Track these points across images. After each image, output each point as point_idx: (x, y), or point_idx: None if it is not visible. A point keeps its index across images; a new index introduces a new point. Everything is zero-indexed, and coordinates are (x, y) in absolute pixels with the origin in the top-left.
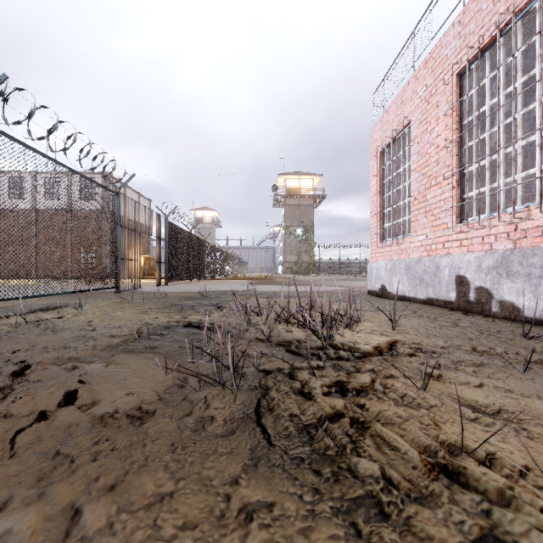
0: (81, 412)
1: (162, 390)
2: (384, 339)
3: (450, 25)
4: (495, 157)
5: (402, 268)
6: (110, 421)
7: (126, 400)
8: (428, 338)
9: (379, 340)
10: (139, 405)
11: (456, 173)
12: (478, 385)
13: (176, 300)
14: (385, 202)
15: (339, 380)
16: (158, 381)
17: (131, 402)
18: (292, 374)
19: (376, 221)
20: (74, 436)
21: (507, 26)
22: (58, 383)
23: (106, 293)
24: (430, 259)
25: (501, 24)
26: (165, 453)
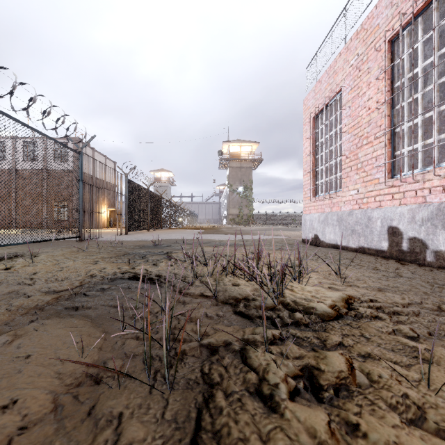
0: None
1: (64, 391)
2: (338, 295)
3: None
4: (429, 115)
5: (334, 220)
6: None
7: None
8: (382, 294)
9: (333, 297)
10: (10, 434)
11: (388, 132)
12: None
13: (129, 249)
14: (318, 161)
15: (306, 366)
16: (64, 372)
17: None
18: (244, 354)
19: (309, 178)
20: None
21: None
22: None
23: (69, 242)
24: (362, 211)
25: None
26: None
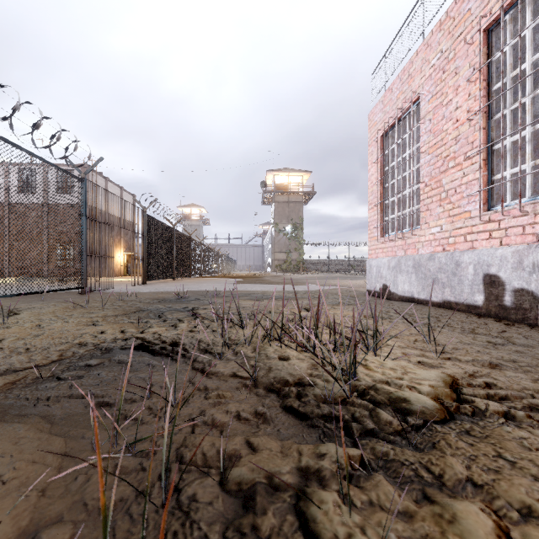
0: None
1: None
2: (436, 377)
3: None
4: None
5: (410, 265)
6: None
7: None
8: (499, 373)
9: (429, 379)
10: None
11: (484, 150)
12: None
13: (144, 304)
14: (388, 191)
15: None
16: None
17: None
18: (302, 509)
19: (376, 213)
20: None
21: None
22: None
23: (69, 294)
24: (447, 254)
25: None
26: None
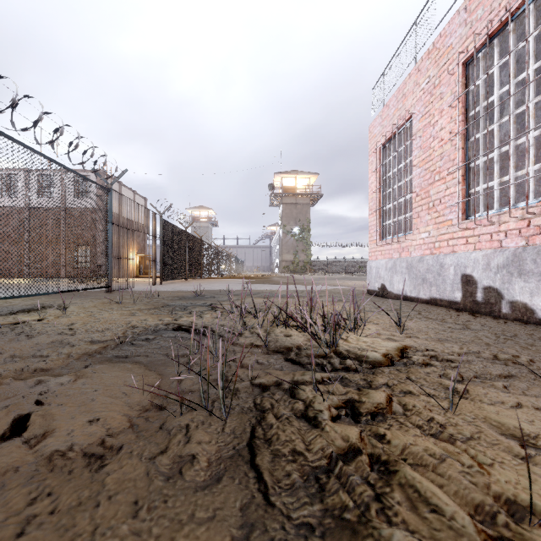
0: (26, 448)
1: (135, 414)
2: (393, 345)
3: (456, 13)
4: (505, 149)
5: (403, 267)
6: (60, 463)
7: (87, 430)
8: (441, 344)
9: (388, 346)
10: (102, 437)
11: (462, 167)
12: (516, 405)
13: (168, 300)
14: (385, 199)
15: (349, 399)
16: (132, 401)
17: (93, 434)
18: (293, 391)
19: (375, 218)
20: (6, 488)
21: (518, 10)
22: (9, 406)
23: (97, 292)
24: (433, 257)
25: (512, 7)
26: (122, 520)
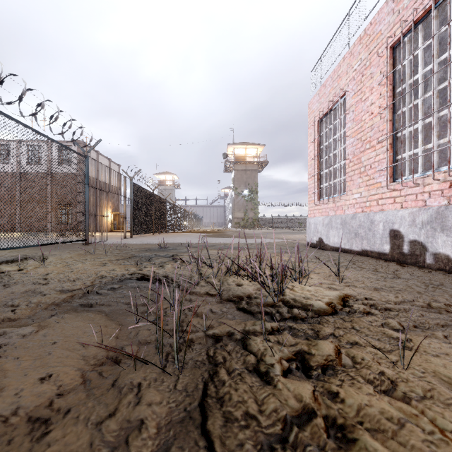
0: None
1: (90, 369)
2: (335, 294)
3: (384, 3)
4: (429, 120)
5: (338, 223)
6: (0, 431)
7: (37, 389)
8: (377, 293)
9: (330, 295)
10: (51, 398)
11: (390, 137)
12: None
13: (136, 252)
14: (322, 165)
15: (299, 351)
16: (88, 354)
17: (42, 394)
18: (244, 342)
19: (314, 181)
20: None
21: None
22: None
23: (75, 245)
24: (365, 215)
25: None
26: None
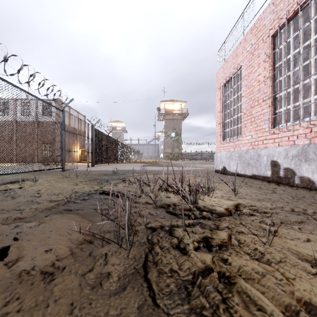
0: (6, 268)
1: (74, 246)
2: (231, 203)
3: (267, 6)
4: (297, 86)
5: (236, 156)
6: (26, 278)
7: (44, 256)
8: (259, 202)
9: (228, 204)
10: (53, 261)
11: (271, 97)
12: (307, 240)
13: (97, 176)
14: (225, 116)
15: (205, 236)
16: (73, 238)
17: (47, 259)
18: (171, 231)
19: (220, 127)
20: None
21: (305, 4)
22: None
23: (55, 171)
24: (254, 150)
25: (301, 2)
26: (62, 316)
